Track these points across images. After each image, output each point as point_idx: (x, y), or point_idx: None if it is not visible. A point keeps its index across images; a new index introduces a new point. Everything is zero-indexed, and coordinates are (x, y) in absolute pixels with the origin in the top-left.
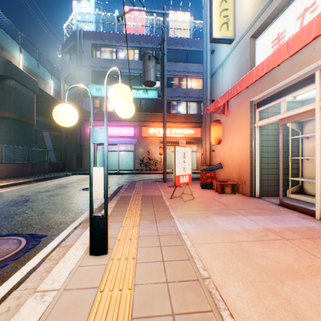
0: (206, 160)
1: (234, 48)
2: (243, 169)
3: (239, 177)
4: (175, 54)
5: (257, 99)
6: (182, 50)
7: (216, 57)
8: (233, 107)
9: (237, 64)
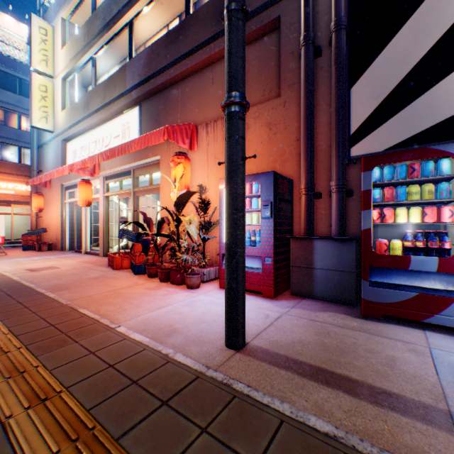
0: (34, 225)
1: (55, 138)
2: (60, 232)
3: (58, 238)
4: (1, 76)
5: (67, 184)
6: (13, 76)
7: (45, 134)
8: (55, 184)
9: (57, 153)
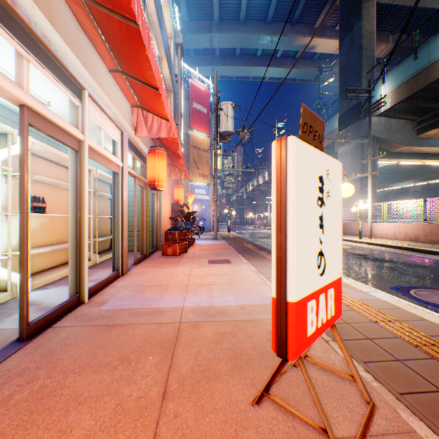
0: None
1: None
2: None
3: None
4: None
5: None
6: None
7: None
8: None
9: None
